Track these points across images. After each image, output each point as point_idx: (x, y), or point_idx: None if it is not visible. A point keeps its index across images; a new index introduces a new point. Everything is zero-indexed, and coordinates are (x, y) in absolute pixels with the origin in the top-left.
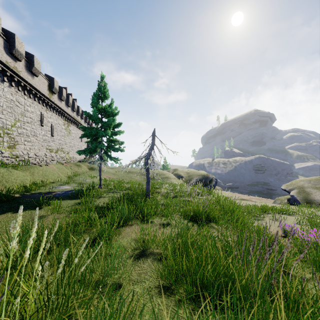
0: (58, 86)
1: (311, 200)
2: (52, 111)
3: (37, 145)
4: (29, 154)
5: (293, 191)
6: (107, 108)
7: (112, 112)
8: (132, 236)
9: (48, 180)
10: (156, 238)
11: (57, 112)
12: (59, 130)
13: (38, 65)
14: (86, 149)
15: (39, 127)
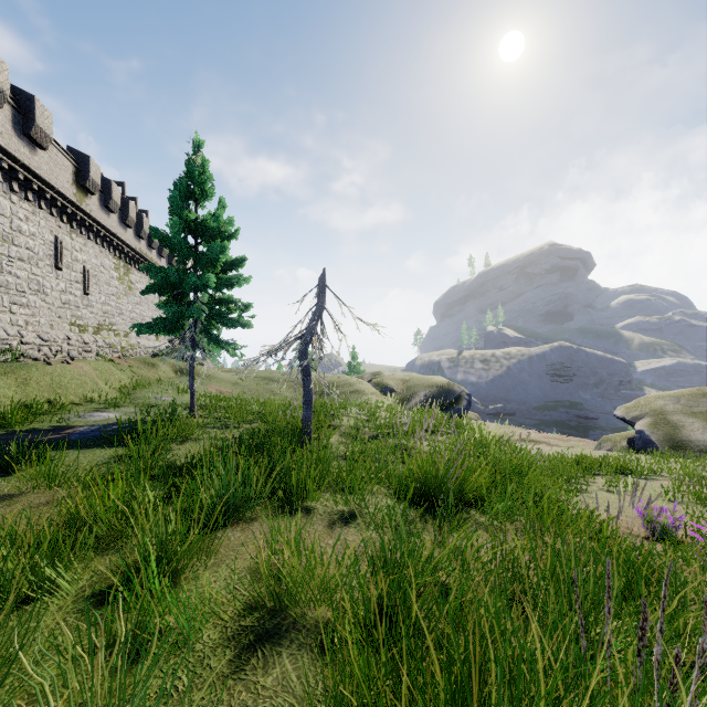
0: (99, 176)
1: (682, 441)
2: (86, 235)
3: (45, 314)
4: (23, 335)
5: (641, 421)
6: (208, 220)
7: (220, 230)
8: (248, 560)
9: (67, 399)
10: (315, 572)
11: (99, 238)
12: (105, 282)
13: (47, 122)
14: (155, 320)
15: (51, 272)
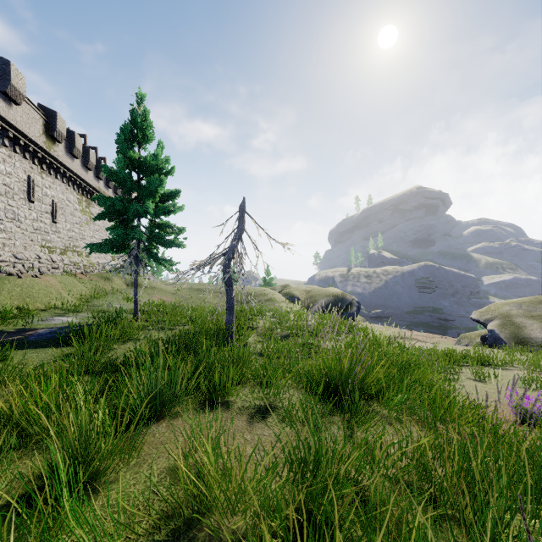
0: (65, 128)
1: (525, 338)
2: (54, 175)
3: (20, 238)
4: (0, 254)
5: (492, 322)
6: (149, 159)
7: (159, 167)
8: (169, 458)
9: (34, 306)
10: (232, 477)
11: (65, 178)
12: (70, 213)
13: (21, 83)
14: (105, 241)
15: (24, 204)
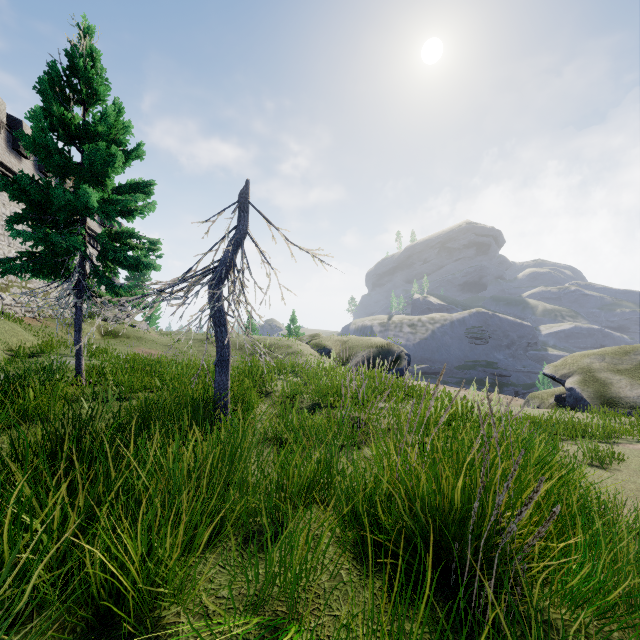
0: (4, 112)
1: (613, 398)
2: None
3: None
4: None
5: (570, 378)
6: (93, 122)
7: (113, 139)
8: None
9: None
10: None
11: None
12: None
13: None
14: (20, 256)
15: None
